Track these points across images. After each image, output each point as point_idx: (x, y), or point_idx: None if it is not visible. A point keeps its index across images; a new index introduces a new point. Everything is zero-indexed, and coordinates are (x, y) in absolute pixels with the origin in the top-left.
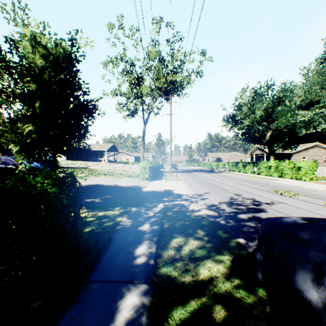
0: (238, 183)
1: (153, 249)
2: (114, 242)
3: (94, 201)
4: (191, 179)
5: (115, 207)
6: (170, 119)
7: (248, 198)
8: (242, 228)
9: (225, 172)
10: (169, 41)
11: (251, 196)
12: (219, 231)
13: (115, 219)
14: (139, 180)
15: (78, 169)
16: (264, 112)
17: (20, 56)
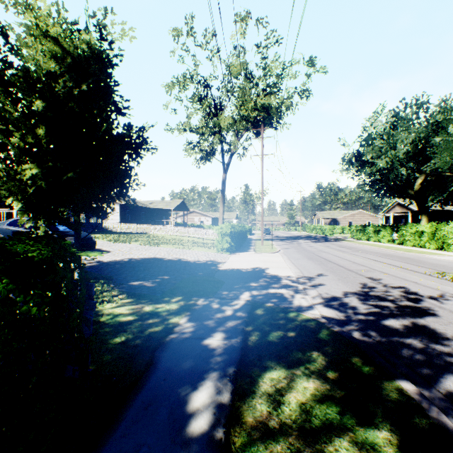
0: (370, 258)
1: (225, 396)
2: (155, 371)
3: (143, 286)
4: (294, 250)
5: (173, 296)
6: (262, 162)
7: (394, 286)
8: (399, 352)
9: (345, 241)
10: (260, 46)
11: (399, 283)
12: (354, 357)
13: (168, 320)
14: (216, 252)
15: (133, 235)
16: (412, 146)
17: (13, 53)
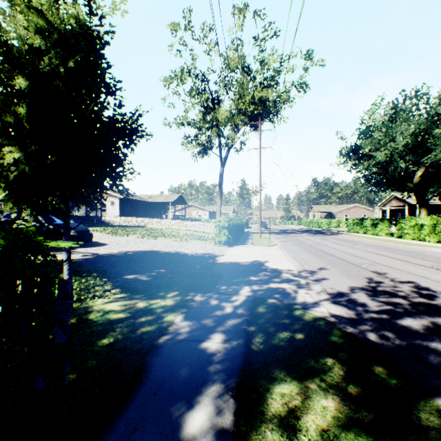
0: (371, 251)
1: (228, 418)
2: (145, 383)
3: (137, 280)
4: (292, 243)
5: (169, 291)
6: (259, 155)
7: (402, 281)
8: (426, 359)
9: (343, 234)
10: (258, 39)
11: (406, 278)
12: (376, 365)
13: (163, 318)
14: (213, 245)
15: (131, 228)
16: (411, 138)
17: None
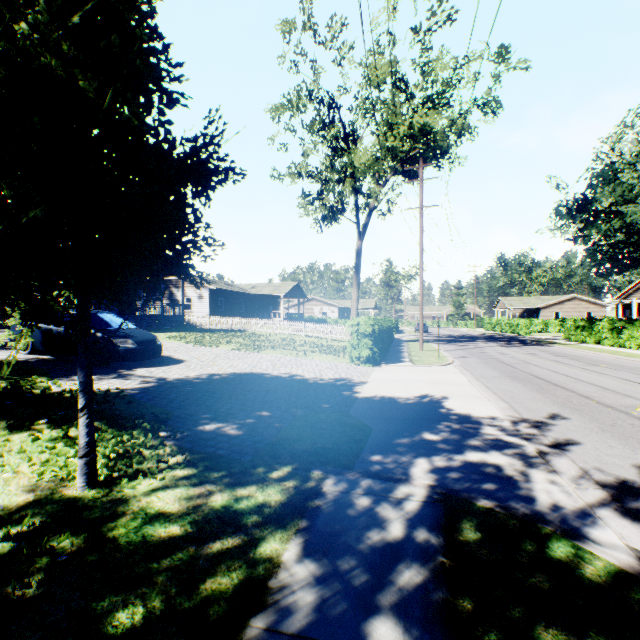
0: (630, 379)
1: None
2: None
3: (220, 435)
4: (477, 361)
5: (274, 463)
6: (421, 219)
7: None
8: None
9: (559, 345)
10: (420, 30)
11: None
12: None
13: (257, 545)
14: (348, 362)
15: (224, 333)
16: None
17: None
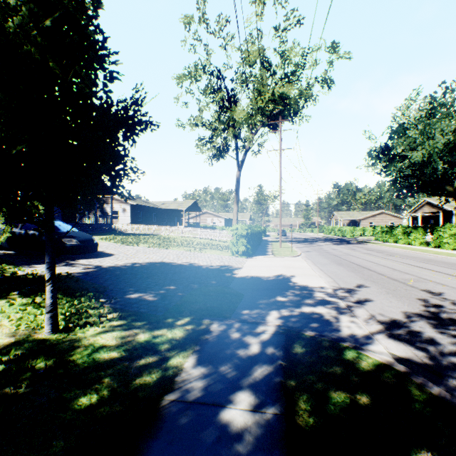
0: (411, 264)
1: None
2: None
3: (142, 300)
4: (316, 254)
5: (179, 316)
6: (280, 157)
7: None
8: None
9: (371, 243)
10: (279, 29)
11: None
12: None
13: (168, 360)
14: (230, 255)
15: (142, 236)
16: (453, 135)
17: None
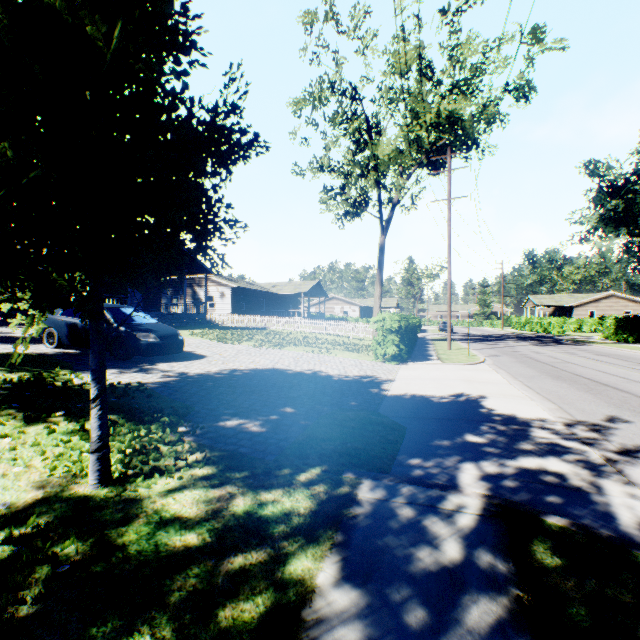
0: None
1: None
2: None
3: (242, 432)
4: (511, 359)
5: (301, 464)
6: (448, 211)
7: None
8: None
9: (599, 344)
10: (448, 11)
11: None
12: None
13: (286, 563)
14: (373, 360)
15: (246, 331)
16: None
17: None
